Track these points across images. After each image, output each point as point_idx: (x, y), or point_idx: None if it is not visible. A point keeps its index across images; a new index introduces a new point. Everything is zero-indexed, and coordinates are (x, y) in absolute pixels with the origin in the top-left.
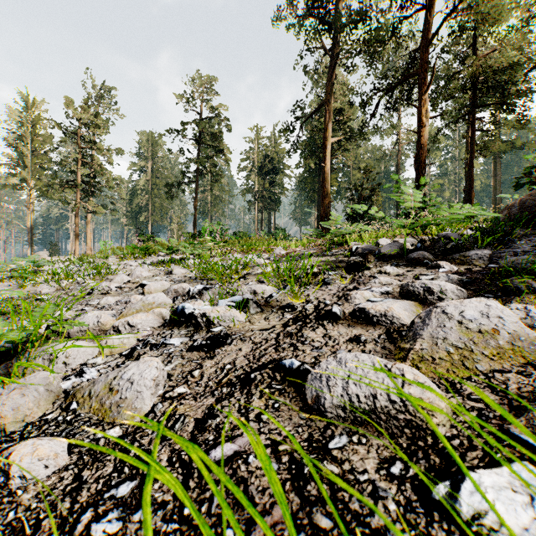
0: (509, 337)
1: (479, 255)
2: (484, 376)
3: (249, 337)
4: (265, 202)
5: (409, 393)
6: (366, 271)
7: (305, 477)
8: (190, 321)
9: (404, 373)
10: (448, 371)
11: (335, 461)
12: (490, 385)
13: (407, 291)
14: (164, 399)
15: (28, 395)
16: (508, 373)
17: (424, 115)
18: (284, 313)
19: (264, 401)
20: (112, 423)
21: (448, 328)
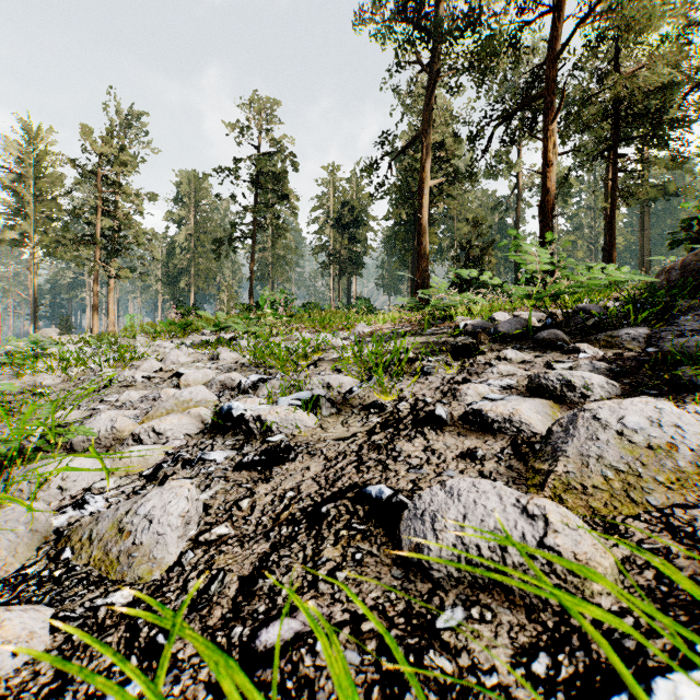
0: (692, 456)
1: (632, 334)
2: (658, 513)
3: (320, 451)
4: (344, 264)
5: (556, 544)
6: (479, 357)
7: (401, 679)
8: (239, 426)
9: (546, 513)
10: (606, 506)
11: (446, 651)
12: (668, 527)
13: (538, 386)
14: (197, 545)
15: (1, 539)
16: (694, 510)
17: (551, 151)
18: (368, 415)
19: (340, 550)
20: (120, 581)
21: (603, 442)
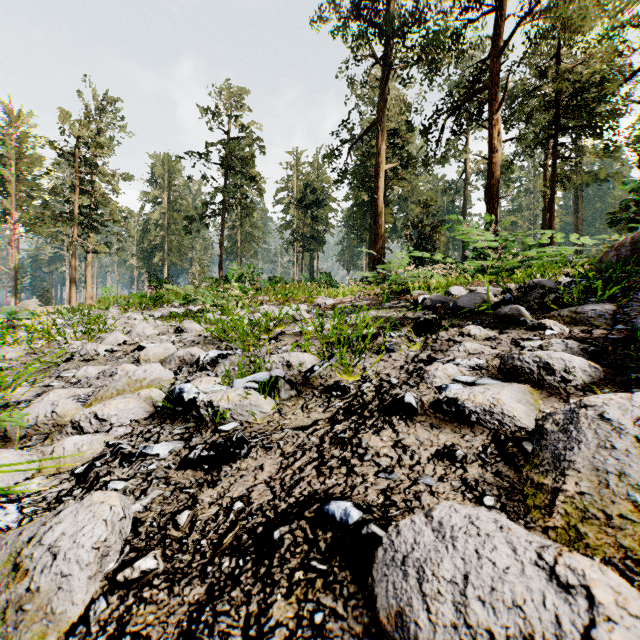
0: None
1: (598, 311)
2: None
3: (276, 443)
4: (307, 241)
5: None
6: (442, 333)
7: None
8: (190, 411)
9: (588, 583)
10: None
11: None
12: None
13: (512, 368)
14: (112, 588)
15: None
16: None
17: (496, 138)
18: (330, 398)
19: (294, 605)
20: None
21: (621, 452)
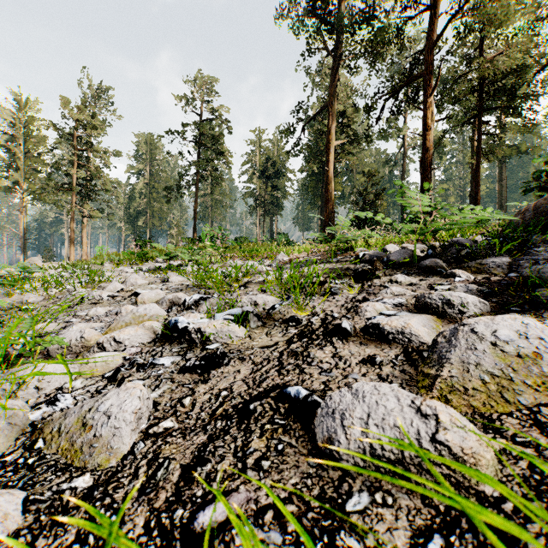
0: None
1: (497, 262)
2: (527, 411)
3: (248, 357)
4: (268, 206)
5: (446, 440)
6: (375, 280)
7: None
8: (183, 336)
9: (437, 412)
10: (484, 405)
11: (355, 531)
12: (536, 423)
13: (423, 304)
14: (147, 437)
15: None
16: None
17: (429, 118)
18: (288, 327)
19: (265, 441)
20: (82, 468)
21: (480, 351)
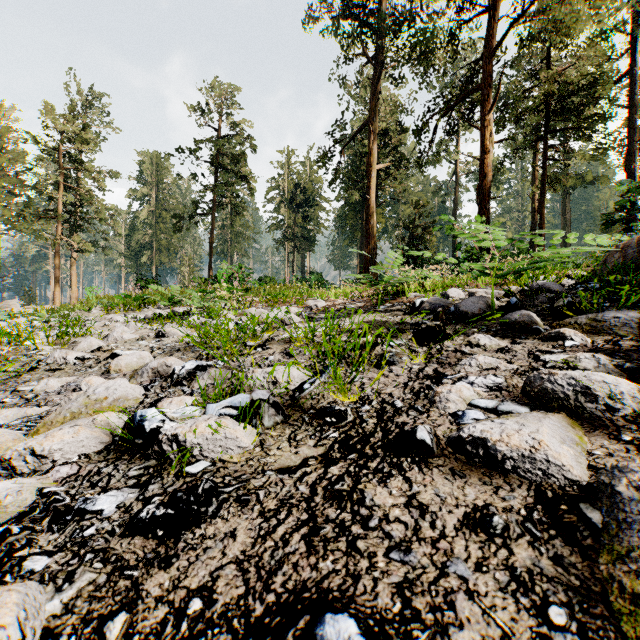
0: None
1: (622, 319)
2: None
3: (255, 495)
4: (298, 241)
5: None
6: (447, 342)
7: None
8: (152, 444)
9: None
10: None
11: None
12: None
13: (541, 391)
14: None
15: None
16: None
17: (488, 139)
18: (323, 427)
19: None
20: None
21: None
